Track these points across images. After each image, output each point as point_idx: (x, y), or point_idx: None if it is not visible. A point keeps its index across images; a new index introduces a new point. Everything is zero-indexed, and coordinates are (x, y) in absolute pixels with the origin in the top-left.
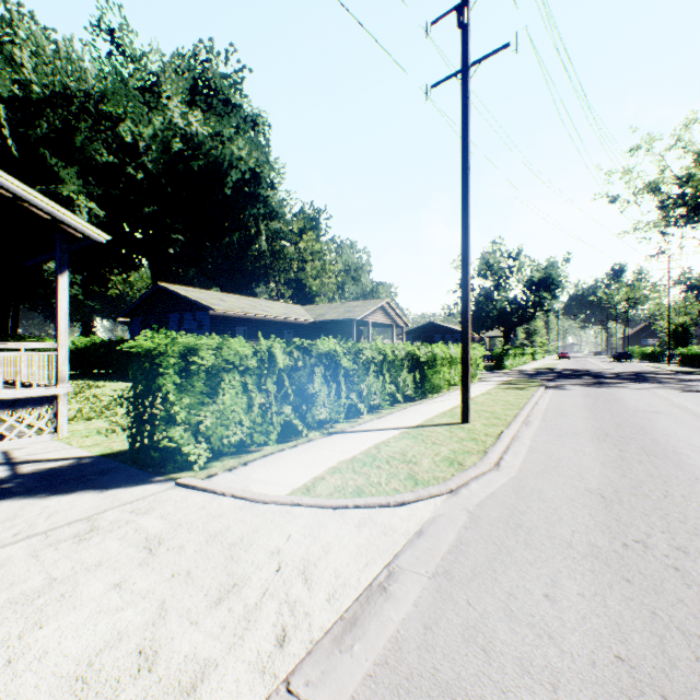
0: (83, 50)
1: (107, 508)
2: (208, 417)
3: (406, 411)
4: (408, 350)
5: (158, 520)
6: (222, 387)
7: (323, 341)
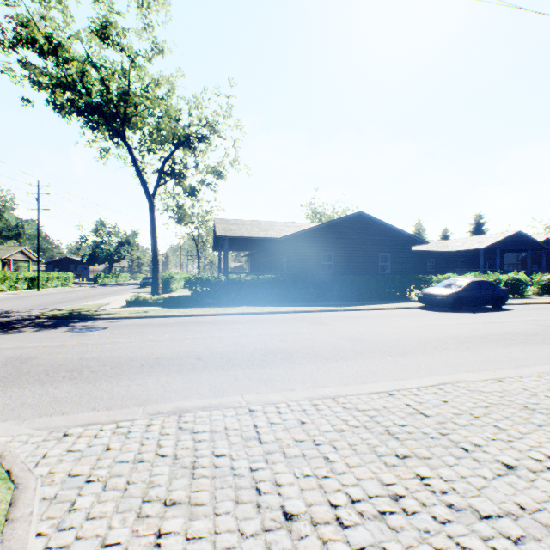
0: None
1: None
2: None
3: (23, 291)
4: (26, 274)
5: None
6: None
7: None
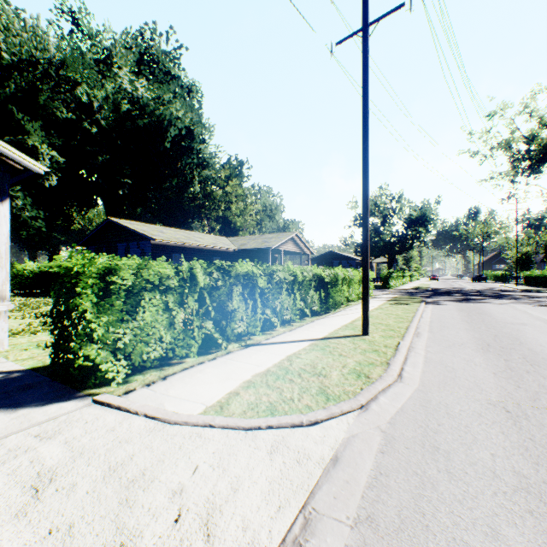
0: (48, 27)
1: (13, 430)
2: (128, 334)
3: (313, 324)
4: (315, 272)
5: (60, 446)
6: (143, 305)
7: (241, 263)
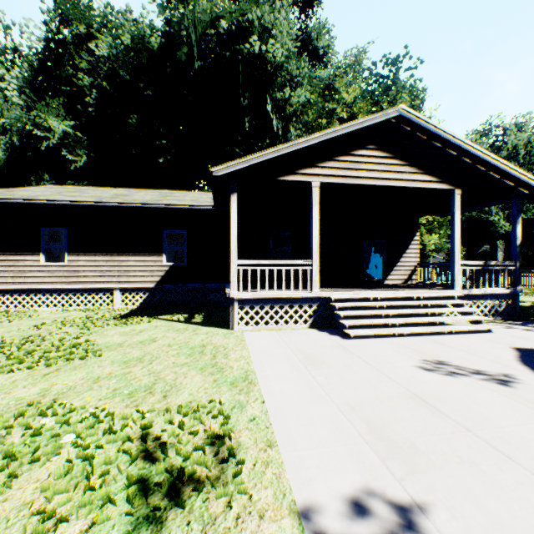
0: (143, 16)
1: None
2: None
3: None
4: None
5: None
6: None
7: None
